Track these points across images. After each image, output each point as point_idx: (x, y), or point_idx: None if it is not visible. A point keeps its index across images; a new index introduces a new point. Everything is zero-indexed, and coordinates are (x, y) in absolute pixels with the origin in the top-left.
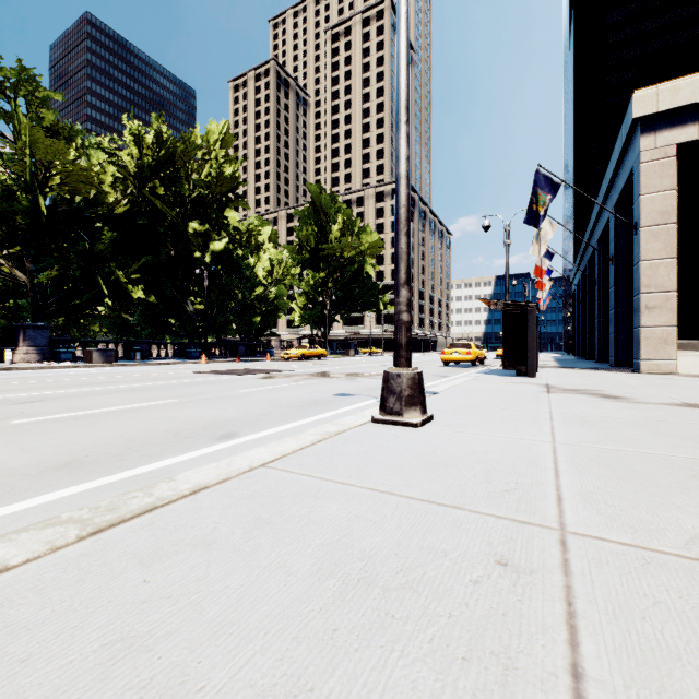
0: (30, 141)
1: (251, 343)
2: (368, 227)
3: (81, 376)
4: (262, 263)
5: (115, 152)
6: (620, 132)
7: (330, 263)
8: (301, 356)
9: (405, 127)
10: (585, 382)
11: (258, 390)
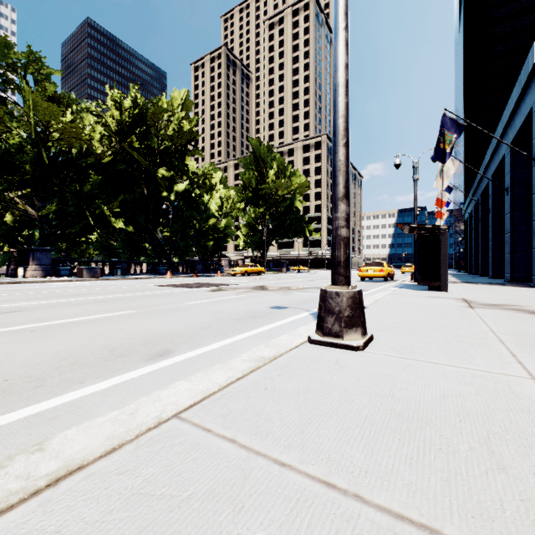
0: (34, 106)
1: (206, 262)
2: (297, 171)
3: (69, 288)
4: (215, 200)
5: (100, 114)
6: (519, 78)
7: (267, 200)
8: (245, 273)
9: (344, 33)
10: (498, 297)
11: (204, 302)
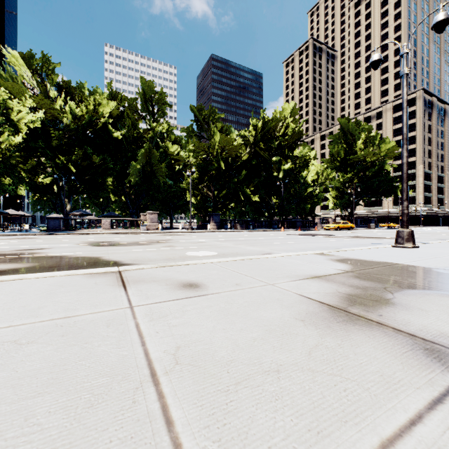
0: (219, 140)
1: (303, 220)
2: (386, 138)
3: (245, 234)
4: (309, 173)
5: (245, 134)
6: None
7: (355, 167)
8: (337, 228)
9: (405, 146)
10: None
11: (330, 241)
